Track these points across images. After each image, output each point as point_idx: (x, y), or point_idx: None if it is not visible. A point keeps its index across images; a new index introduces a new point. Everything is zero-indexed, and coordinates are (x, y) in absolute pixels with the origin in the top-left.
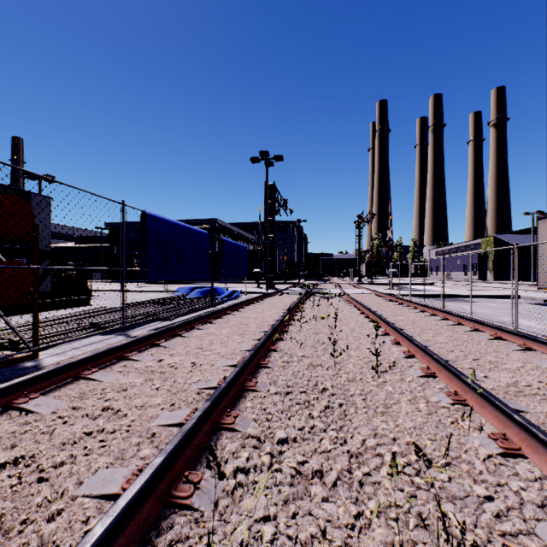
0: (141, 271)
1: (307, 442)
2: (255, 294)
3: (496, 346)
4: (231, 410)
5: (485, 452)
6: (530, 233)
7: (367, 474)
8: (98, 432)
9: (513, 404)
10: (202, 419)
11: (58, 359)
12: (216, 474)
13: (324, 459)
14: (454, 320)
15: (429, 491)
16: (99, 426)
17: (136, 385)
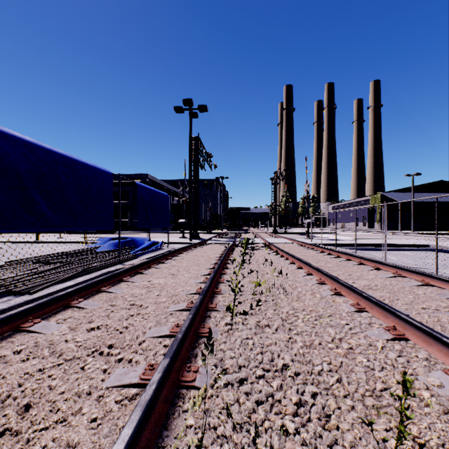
0: None
1: None
2: (179, 245)
3: None
4: None
5: None
6: (407, 192)
7: None
8: None
9: None
10: None
11: None
12: None
13: None
14: (445, 287)
15: None
16: None
17: None
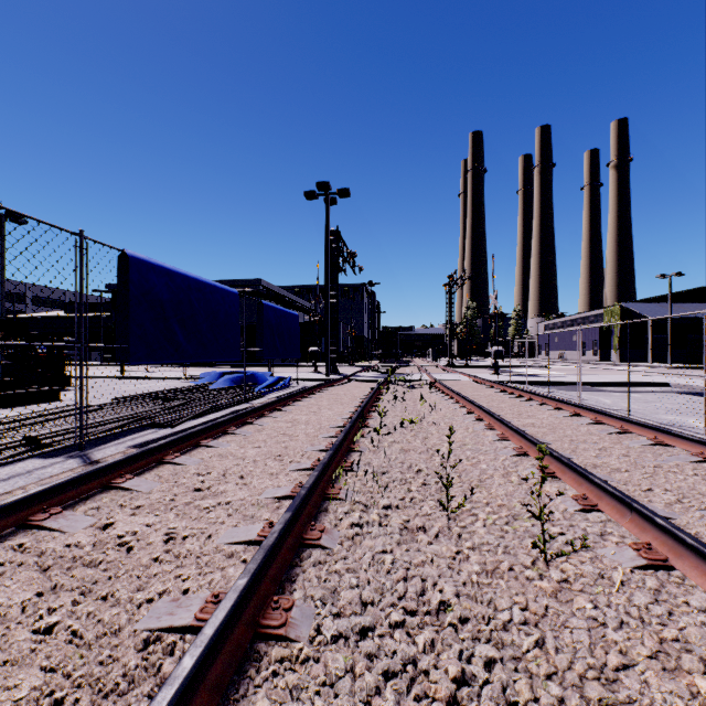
0: (120, 349)
1: None
2: (311, 382)
3: None
4: None
5: None
6: (665, 302)
7: None
8: None
9: None
10: None
11: None
12: None
13: None
14: (613, 424)
15: None
16: None
17: (3, 616)
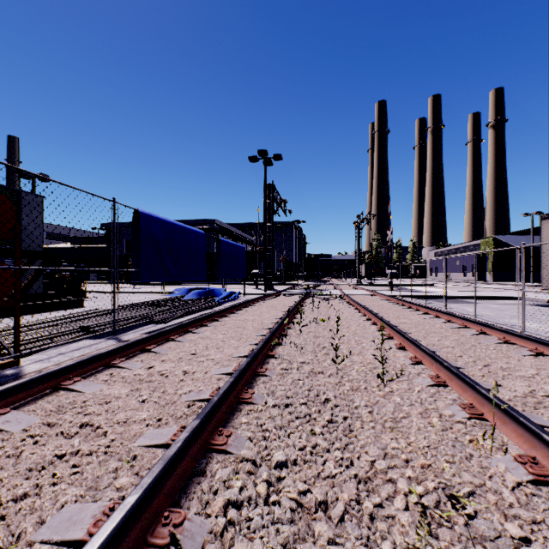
0: (134, 272)
1: (309, 465)
2: (254, 295)
3: (505, 351)
4: (223, 427)
5: (513, 479)
6: (529, 234)
7: (378, 506)
8: (71, 454)
9: (535, 418)
10: (188, 441)
11: (41, 366)
12: (203, 511)
13: (329, 487)
14: (458, 322)
15: (453, 530)
16: (73, 448)
17: (121, 396)
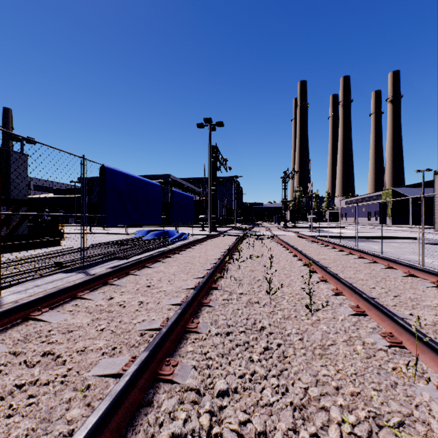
0: (100, 217)
1: (248, 394)
2: (201, 236)
3: (411, 283)
4: (171, 356)
5: None
6: (420, 187)
7: (314, 435)
8: (30, 384)
9: None
10: (136, 374)
11: (18, 297)
12: None
13: (267, 416)
14: (369, 258)
15: None
16: (33, 377)
17: (82, 325)
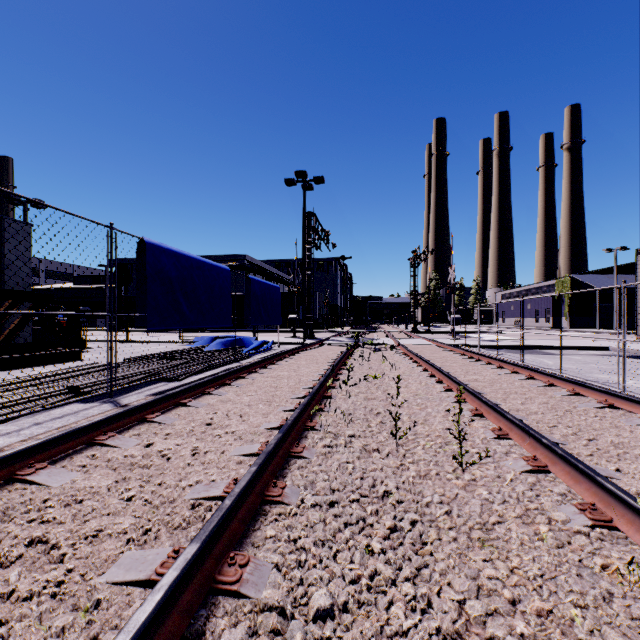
0: (138, 317)
1: (366, 615)
2: (291, 345)
3: (611, 418)
4: (239, 546)
5: None
6: (612, 273)
7: None
8: None
9: None
10: (176, 587)
11: (6, 442)
12: None
13: None
14: (543, 379)
15: None
16: (5, 587)
17: (98, 491)
